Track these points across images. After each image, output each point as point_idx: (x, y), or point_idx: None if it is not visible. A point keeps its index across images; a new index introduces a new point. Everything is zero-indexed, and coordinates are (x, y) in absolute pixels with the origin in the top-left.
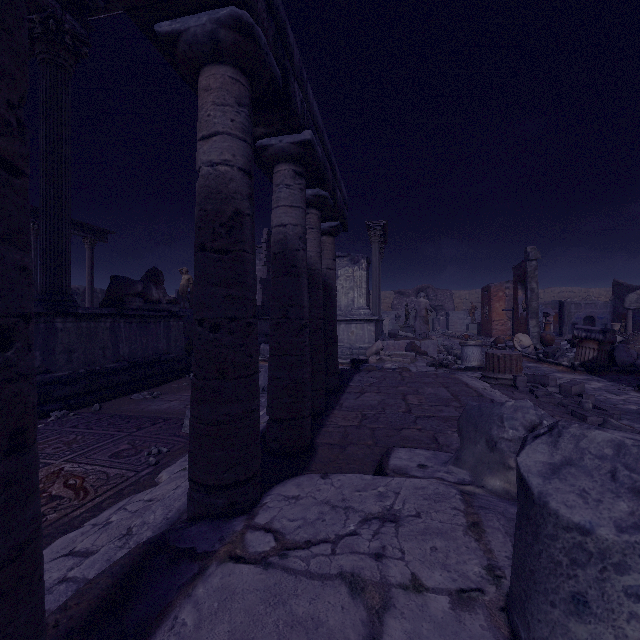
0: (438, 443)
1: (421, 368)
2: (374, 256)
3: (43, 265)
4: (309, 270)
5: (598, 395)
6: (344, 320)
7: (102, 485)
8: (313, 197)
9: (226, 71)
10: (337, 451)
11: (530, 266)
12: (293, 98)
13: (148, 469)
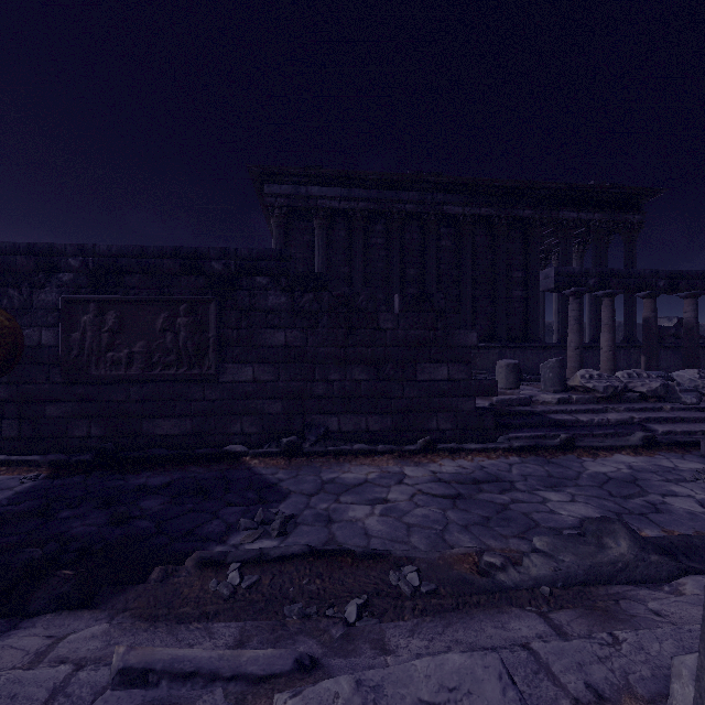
0: None
1: None
2: None
3: (624, 326)
4: None
5: None
6: None
7: None
8: None
9: (689, 300)
10: None
11: None
12: None
13: None
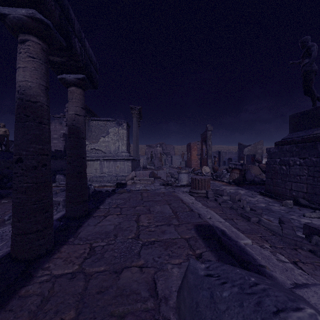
0: (156, 295)
1: (157, 187)
2: (134, 124)
3: None
4: (28, 101)
5: (245, 198)
6: (112, 159)
7: None
8: (29, 19)
9: None
10: None
11: (208, 133)
12: None
13: None
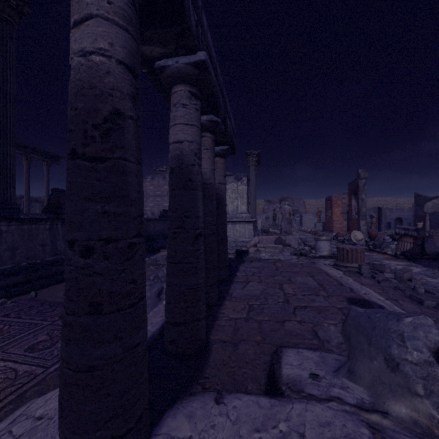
0: (319, 338)
1: (287, 257)
2: (251, 175)
3: None
4: (204, 184)
5: (420, 278)
6: (231, 221)
7: (7, 387)
8: (208, 122)
9: None
10: (229, 350)
11: (361, 183)
12: (187, 14)
13: (57, 364)
